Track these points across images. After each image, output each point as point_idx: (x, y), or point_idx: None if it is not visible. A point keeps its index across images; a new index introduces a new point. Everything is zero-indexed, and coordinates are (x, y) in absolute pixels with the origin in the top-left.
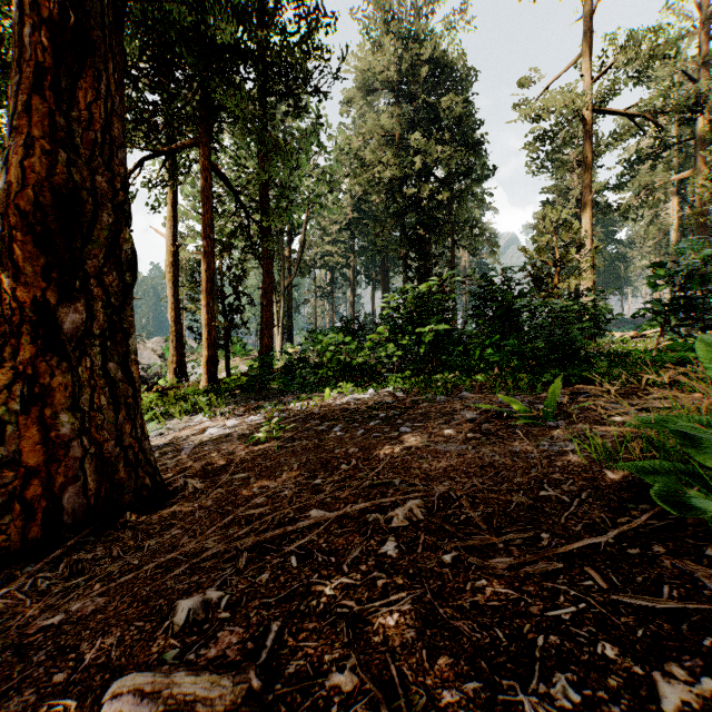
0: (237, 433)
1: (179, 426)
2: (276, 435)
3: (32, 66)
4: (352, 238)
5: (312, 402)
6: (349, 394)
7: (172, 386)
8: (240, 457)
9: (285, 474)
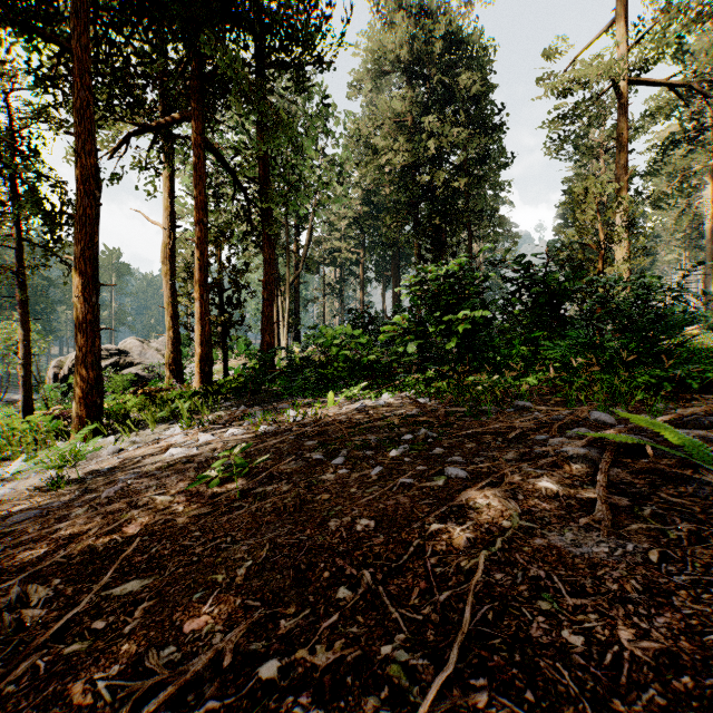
0: (203, 456)
1: (149, 438)
2: (238, 474)
3: None
4: (361, 233)
5: (310, 410)
6: (359, 399)
7: (165, 388)
8: (170, 518)
9: (210, 601)
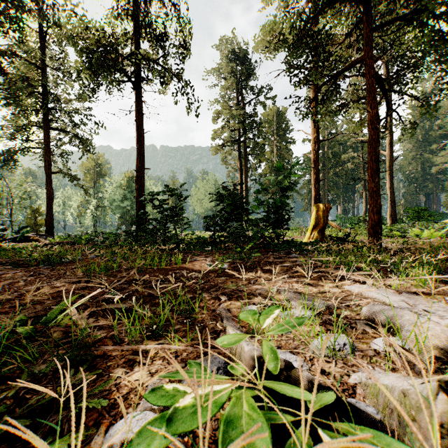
0: None
1: None
2: None
3: None
4: None
5: None
6: None
7: None
8: None
9: None
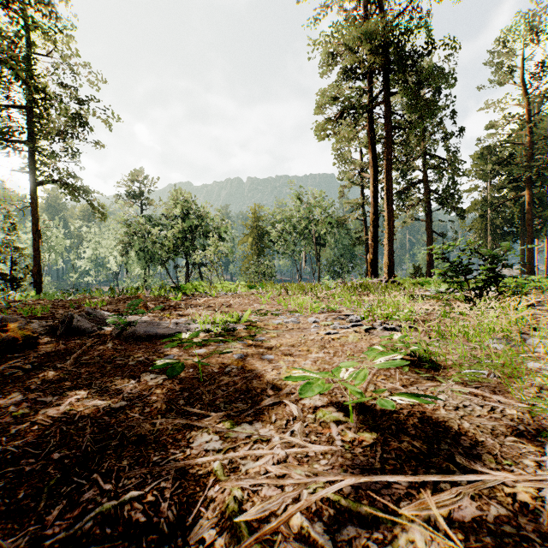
0: None
1: None
2: None
3: (527, 261)
4: None
5: None
6: None
7: None
8: None
9: None
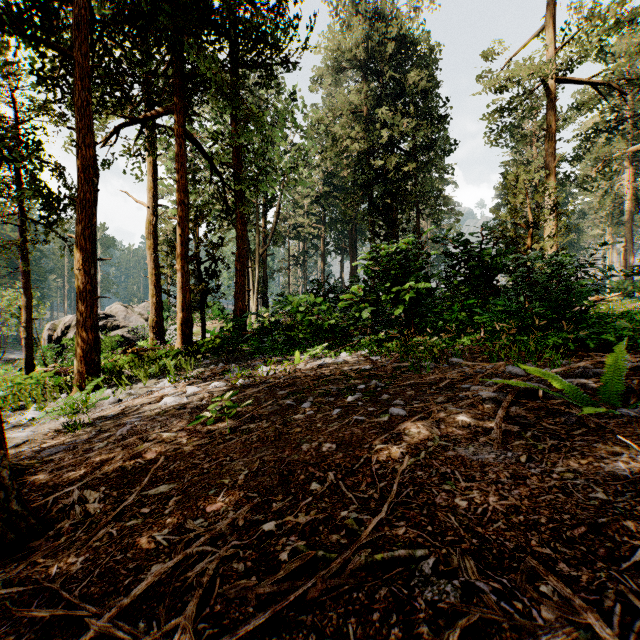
0: (193, 403)
1: (142, 391)
2: (228, 415)
3: None
4: (322, 211)
5: (280, 366)
6: (321, 357)
7: (150, 348)
8: (178, 447)
9: (222, 494)
